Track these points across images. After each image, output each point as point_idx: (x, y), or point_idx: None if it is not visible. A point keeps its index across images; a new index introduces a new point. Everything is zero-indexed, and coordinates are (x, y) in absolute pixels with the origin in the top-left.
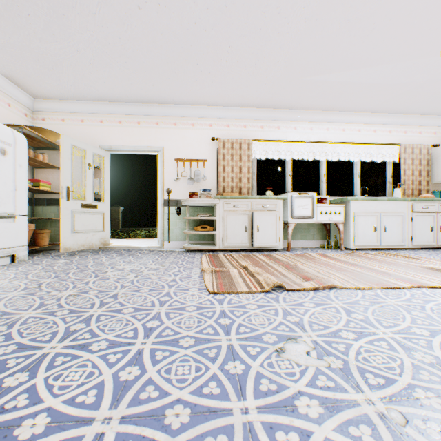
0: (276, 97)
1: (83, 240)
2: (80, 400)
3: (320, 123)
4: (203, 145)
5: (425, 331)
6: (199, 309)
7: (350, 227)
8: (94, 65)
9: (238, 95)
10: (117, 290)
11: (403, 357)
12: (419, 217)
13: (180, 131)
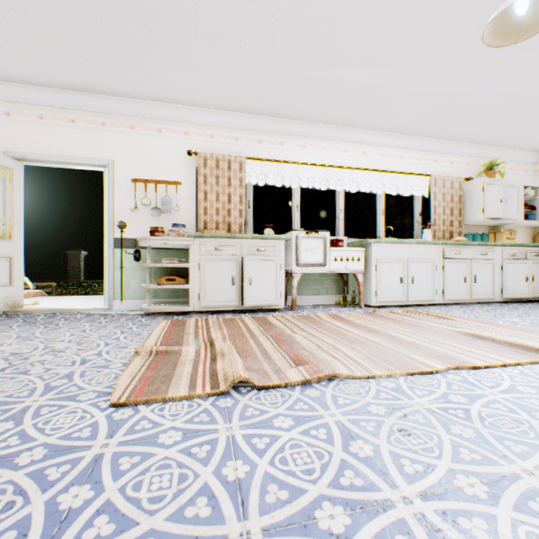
0: (277, 99)
1: None
2: None
3: (335, 142)
4: (176, 160)
5: (480, 485)
6: (47, 458)
7: (371, 278)
8: None
9: (222, 91)
10: None
11: None
12: (452, 265)
13: (141, 138)
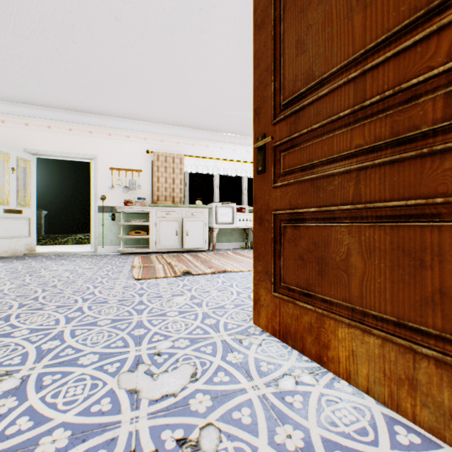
0: (204, 122)
1: (5, 246)
2: (46, 324)
3: (241, 146)
4: (139, 156)
5: None
6: (125, 288)
7: None
8: (22, 74)
9: (170, 116)
10: (56, 282)
11: (234, 296)
12: None
13: (116, 141)
